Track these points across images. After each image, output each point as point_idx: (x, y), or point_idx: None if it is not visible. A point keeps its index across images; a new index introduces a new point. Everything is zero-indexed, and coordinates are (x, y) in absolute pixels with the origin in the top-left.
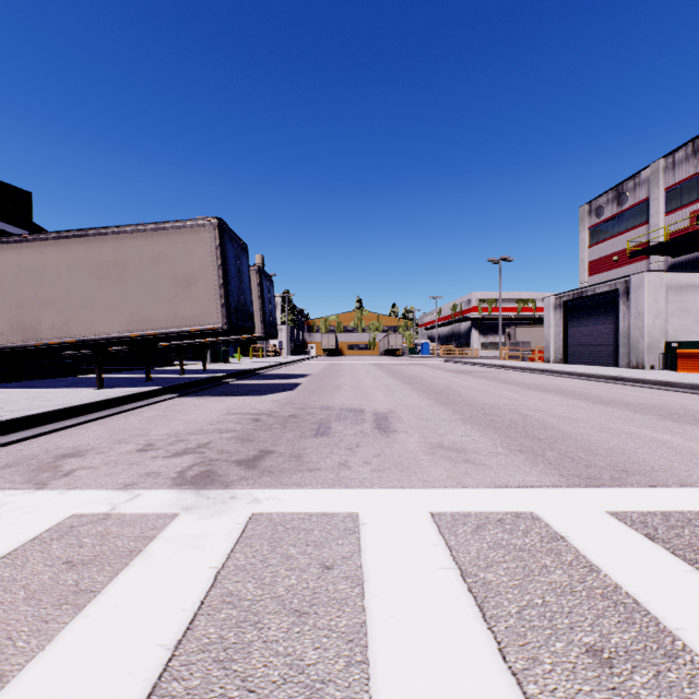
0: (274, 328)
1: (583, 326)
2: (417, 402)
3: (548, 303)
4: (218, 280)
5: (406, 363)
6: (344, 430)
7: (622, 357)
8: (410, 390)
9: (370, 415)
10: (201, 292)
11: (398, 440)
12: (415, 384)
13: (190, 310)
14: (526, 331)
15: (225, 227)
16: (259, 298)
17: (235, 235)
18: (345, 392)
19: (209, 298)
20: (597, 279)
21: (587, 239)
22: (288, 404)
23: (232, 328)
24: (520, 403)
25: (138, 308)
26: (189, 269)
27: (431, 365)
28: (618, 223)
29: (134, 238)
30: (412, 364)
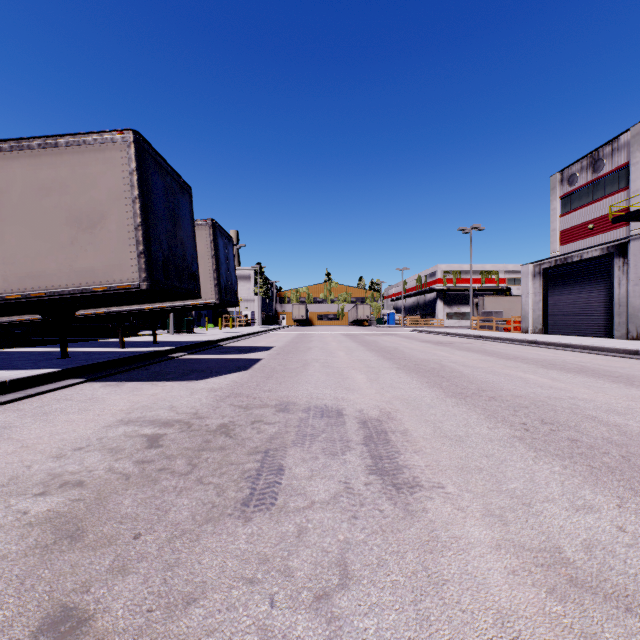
0: (233, 294)
1: (567, 294)
2: (418, 393)
3: (526, 270)
4: (134, 218)
5: (377, 333)
6: (309, 482)
7: (616, 327)
8: (396, 369)
9: (355, 426)
10: (109, 235)
11: (440, 535)
12: (399, 361)
13: (93, 261)
14: (495, 301)
15: (147, 147)
16: (212, 258)
17: (168, 166)
18: (314, 373)
19: (120, 244)
20: (570, 248)
21: (558, 208)
22: (229, 398)
23: (154, 286)
24: (568, 395)
25: (18, 258)
26: (92, 202)
27: (403, 335)
28: (593, 190)
29: (14, 159)
30: (383, 334)
